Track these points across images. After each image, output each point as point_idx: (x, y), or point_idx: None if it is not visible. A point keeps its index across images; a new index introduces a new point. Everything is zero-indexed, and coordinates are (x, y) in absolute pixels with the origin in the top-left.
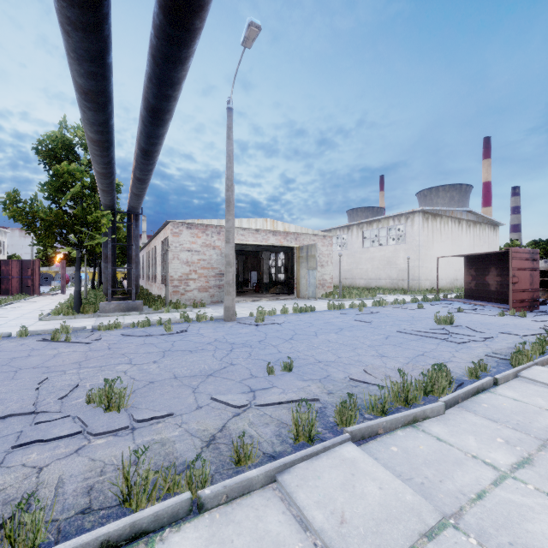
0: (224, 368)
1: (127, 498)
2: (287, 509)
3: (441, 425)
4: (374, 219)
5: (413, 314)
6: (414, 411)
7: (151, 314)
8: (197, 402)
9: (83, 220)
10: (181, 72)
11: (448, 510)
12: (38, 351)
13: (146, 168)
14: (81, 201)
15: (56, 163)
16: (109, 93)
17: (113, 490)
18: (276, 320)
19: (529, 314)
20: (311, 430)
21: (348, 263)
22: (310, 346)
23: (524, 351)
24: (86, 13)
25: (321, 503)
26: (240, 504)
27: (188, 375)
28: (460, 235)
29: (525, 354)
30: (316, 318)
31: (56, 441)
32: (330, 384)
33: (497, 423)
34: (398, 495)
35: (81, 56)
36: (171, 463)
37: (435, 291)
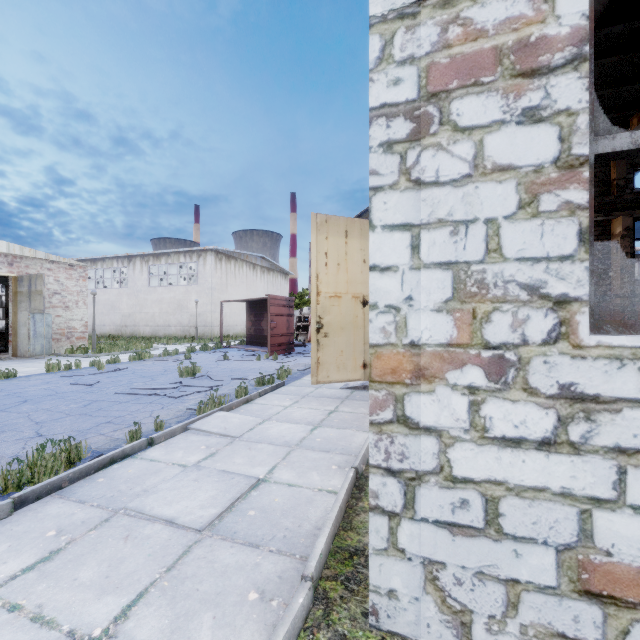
0: None
1: None
2: None
3: None
4: (163, 252)
5: (170, 367)
6: None
7: None
8: None
9: None
10: None
11: None
12: None
13: None
14: None
15: None
16: None
17: None
18: None
19: (282, 357)
20: None
21: (129, 305)
22: None
23: (218, 398)
24: None
25: None
26: None
27: None
28: (255, 280)
29: (220, 400)
30: (1, 388)
31: None
32: None
33: (84, 504)
34: None
35: None
36: None
37: (228, 338)
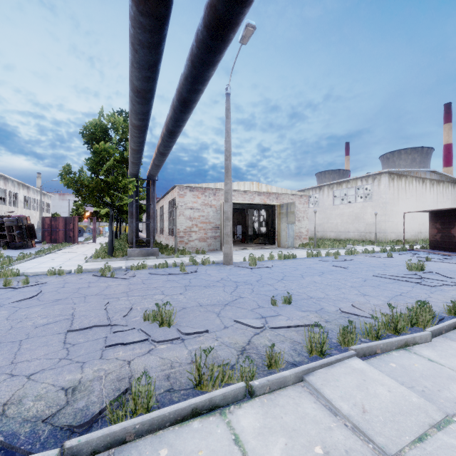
0: (236, 300)
1: (198, 383)
2: (316, 400)
3: (430, 349)
4: (343, 180)
5: (384, 262)
6: (406, 337)
7: (165, 259)
8: (223, 323)
9: (115, 186)
10: (212, 72)
11: (450, 411)
12: (94, 283)
13: (169, 144)
14: (113, 171)
15: (96, 143)
16: (154, 91)
17: (184, 378)
18: (265, 265)
19: None
20: (322, 346)
21: (319, 218)
22: (300, 285)
23: None
24: (153, 36)
25: (344, 398)
26: (279, 394)
27: (210, 304)
28: (424, 192)
29: None
30: (298, 263)
31: (132, 344)
32: (325, 315)
33: None
34: (405, 397)
35: (142, 66)
36: (219, 364)
37: (400, 243)
